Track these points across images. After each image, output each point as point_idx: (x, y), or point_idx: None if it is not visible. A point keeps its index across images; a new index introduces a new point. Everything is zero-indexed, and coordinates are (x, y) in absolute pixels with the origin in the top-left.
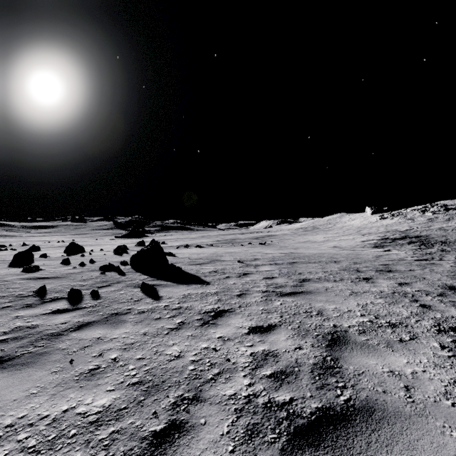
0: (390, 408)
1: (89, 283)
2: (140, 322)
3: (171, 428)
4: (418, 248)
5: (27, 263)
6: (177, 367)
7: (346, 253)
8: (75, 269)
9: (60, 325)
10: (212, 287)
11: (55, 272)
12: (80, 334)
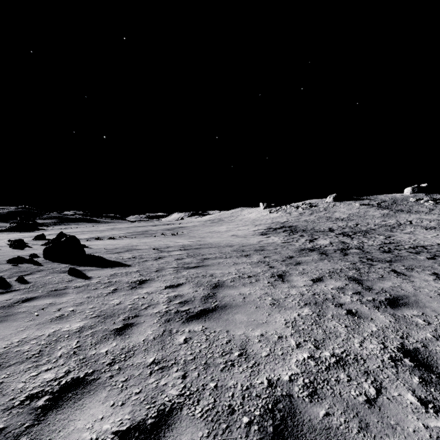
0: (234, 304)
1: (6, 274)
2: (80, 292)
3: (126, 326)
4: (288, 234)
5: None
6: (121, 307)
7: (240, 239)
8: None
9: (5, 301)
10: (134, 268)
11: None
12: (31, 303)
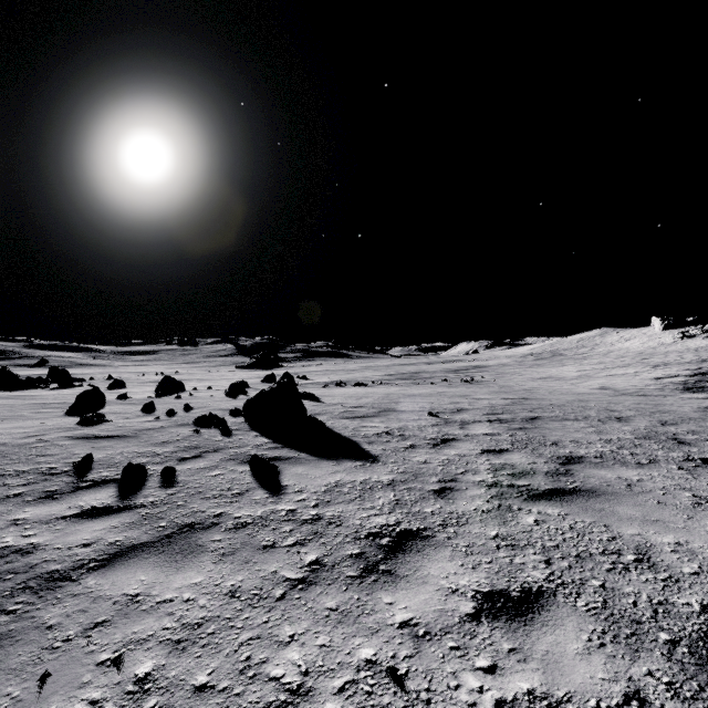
0: None
1: (168, 451)
2: (230, 554)
3: None
4: None
5: (94, 408)
6: None
7: (633, 401)
8: (156, 422)
9: (76, 551)
10: (383, 469)
11: (125, 426)
12: (102, 581)
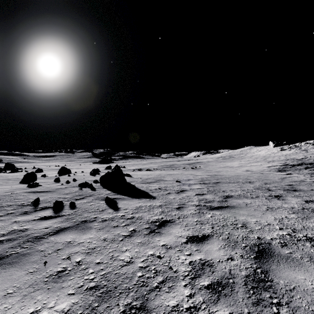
0: None
1: (70, 196)
2: (102, 229)
3: None
4: (313, 172)
5: (32, 180)
6: (128, 273)
7: (257, 175)
8: (62, 185)
9: (43, 230)
10: (157, 201)
11: (49, 187)
12: (56, 238)
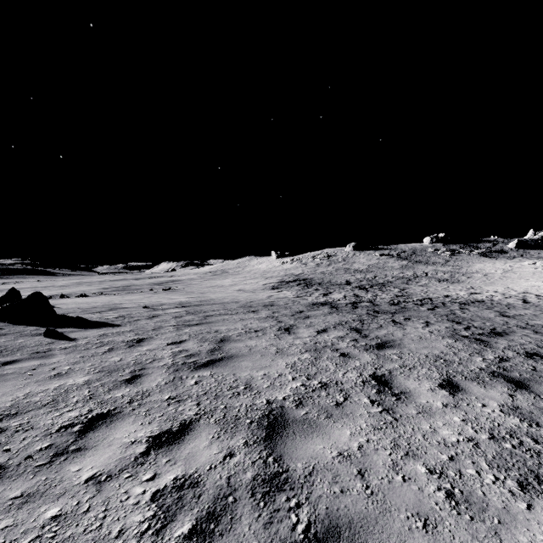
0: (240, 355)
1: None
2: (70, 353)
3: (134, 377)
4: (302, 288)
5: None
6: (123, 363)
7: (247, 295)
8: None
9: None
10: (125, 327)
11: None
12: (15, 366)
